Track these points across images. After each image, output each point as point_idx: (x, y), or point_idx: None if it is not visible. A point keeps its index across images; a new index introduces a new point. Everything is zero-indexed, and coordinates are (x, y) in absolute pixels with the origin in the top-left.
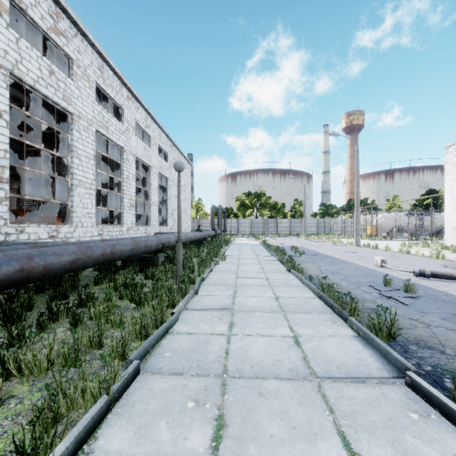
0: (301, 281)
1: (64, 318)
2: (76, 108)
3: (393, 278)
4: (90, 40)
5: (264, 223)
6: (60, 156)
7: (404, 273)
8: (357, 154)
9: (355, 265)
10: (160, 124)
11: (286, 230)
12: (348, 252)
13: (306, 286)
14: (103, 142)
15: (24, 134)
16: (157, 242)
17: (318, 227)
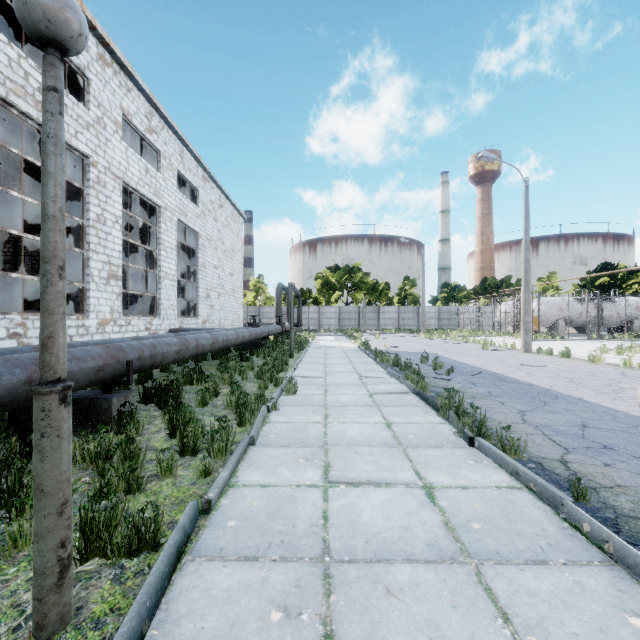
0: (560, 513)
1: None
2: None
3: None
4: None
5: (359, 312)
6: None
7: None
8: (526, 194)
9: (598, 407)
10: (181, 133)
11: (393, 323)
12: (530, 366)
13: (626, 569)
14: (39, 139)
15: None
16: (100, 361)
17: (439, 319)
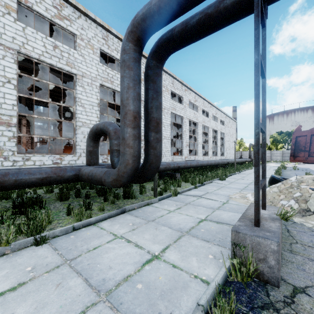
0: None
1: None
2: (198, 120)
3: None
4: (201, 97)
5: None
6: (195, 136)
7: None
8: None
9: None
10: (221, 110)
11: None
12: None
13: None
14: (202, 126)
15: None
16: (226, 161)
17: None
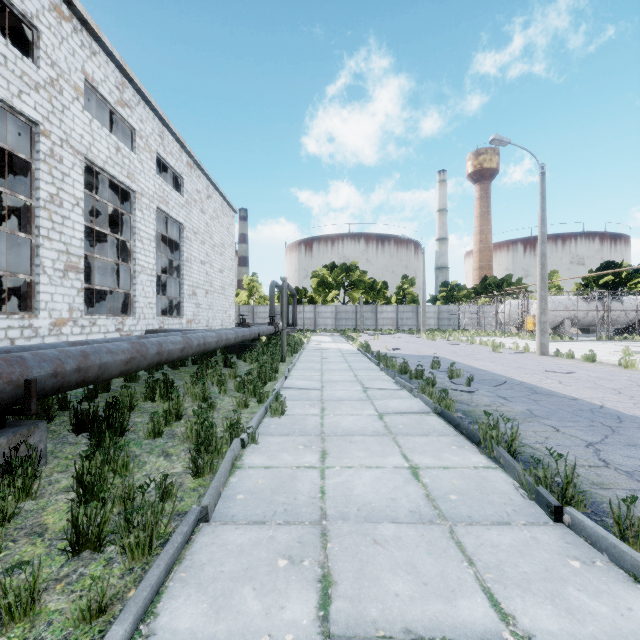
0: None
1: None
2: None
3: None
4: None
5: (357, 312)
6: None
7: None
8: (542, 181)
9: None
10: (161, 111)
11: (391, 323)
12: (557, 373)
13: None
14: None
15: None
16: None
17: (439, 319)
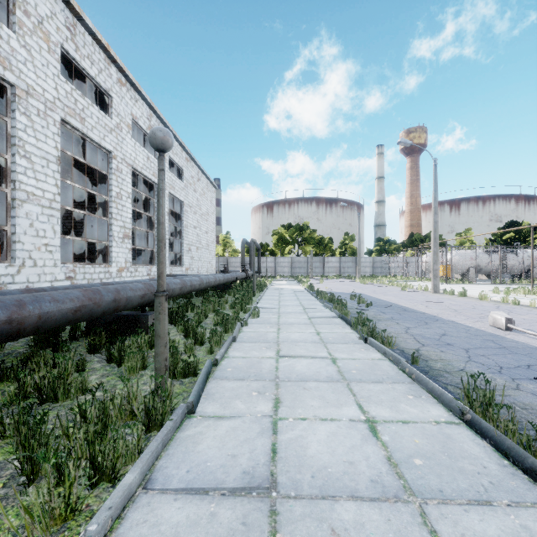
0: (398, 366)
1: None
2: (22, 78)
3: None
4: None
5: (308, 262)
6: None
7: None
8: (435, 170)
9: (460, 326)
10: (171, 127)
11: (335, 271)
12: (431, 302)
13: (417, 383)
14: (80, 142)
15: None
16: (143, 292)
17: (373, 267)
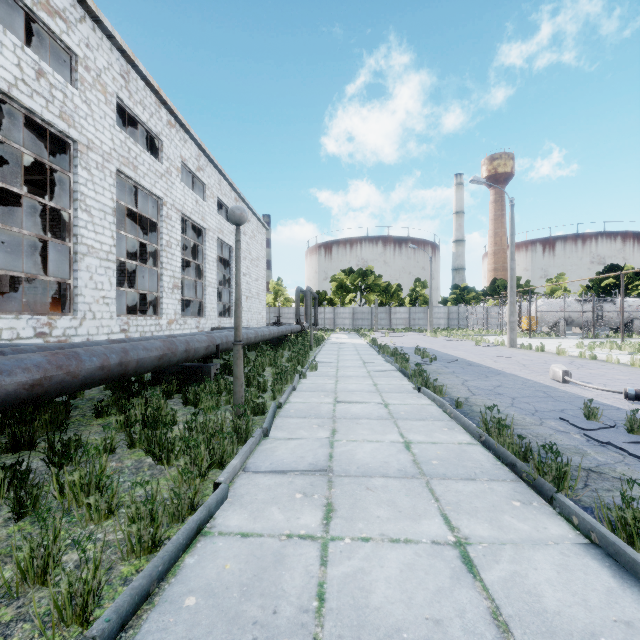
0: (442, 409)
1: (9, 494)
2: (83, 133)
3: (593, 404)
4: (106, 28)
5: (372, 313)
6: (57, 207)
7: (605, 394)
8: (511, 211)
9: (520, 379)
10: (220, 166)
11: (404, 323)
12: (502, 357)
13: (454, 420)
14: (131, 189)
15: (20, 181)
16: (207, 343)
17: (449, 319)
